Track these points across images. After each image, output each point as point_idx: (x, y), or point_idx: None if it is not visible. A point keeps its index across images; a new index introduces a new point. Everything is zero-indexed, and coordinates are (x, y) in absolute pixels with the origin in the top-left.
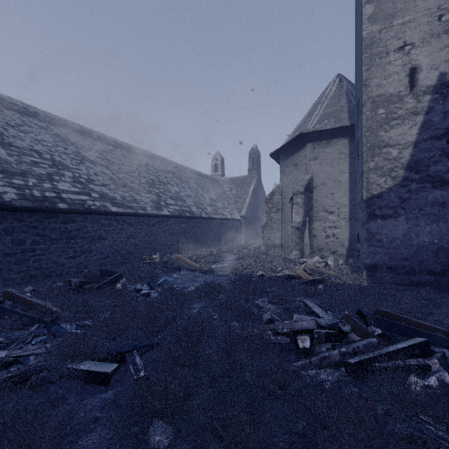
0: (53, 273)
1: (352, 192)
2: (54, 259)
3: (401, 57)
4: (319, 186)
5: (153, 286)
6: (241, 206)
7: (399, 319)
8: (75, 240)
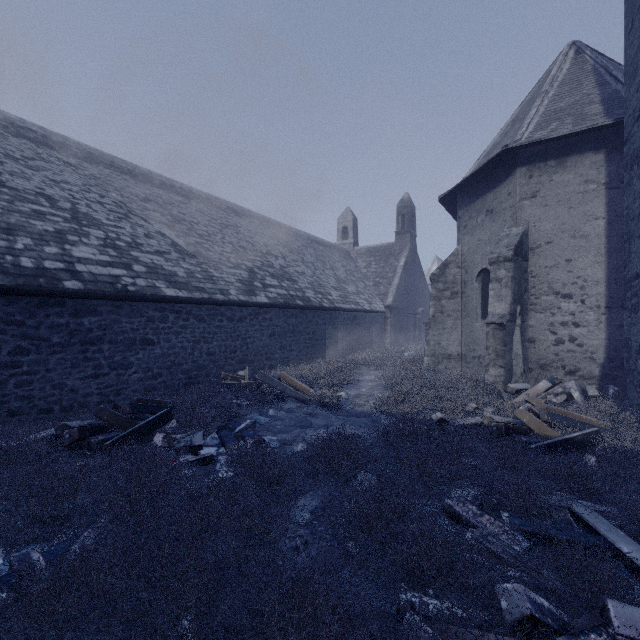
0: (55, 406)
1: (613, 256)
2: (57, 380)
3: None
4: (541, 246)
5: (226, 439)
6: (385, 290)
7: None
8: (98, 347)
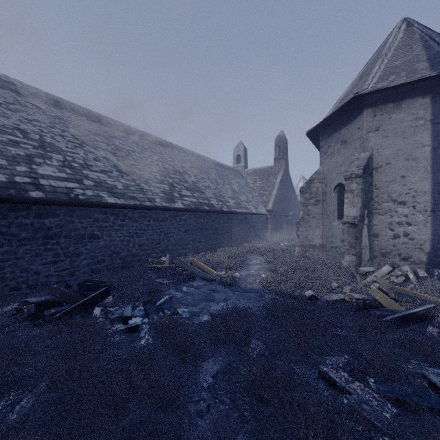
0: (23, 285)
1: (437, 173)
2: (24, 265)
3: None
4: (382, 166)
5: (149, 311)
6: (267, 199)
7: None
8: (56, 240)
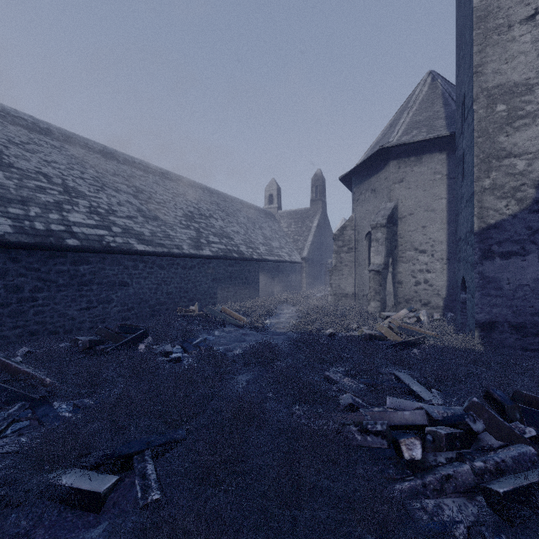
0: (60, 330)
1: (451, 224)
2: (61, 310)
3: (531, 30)
4: (406, 216)
5: (188, 348)
6: (302, 246)
7: None
8: (89, 287)
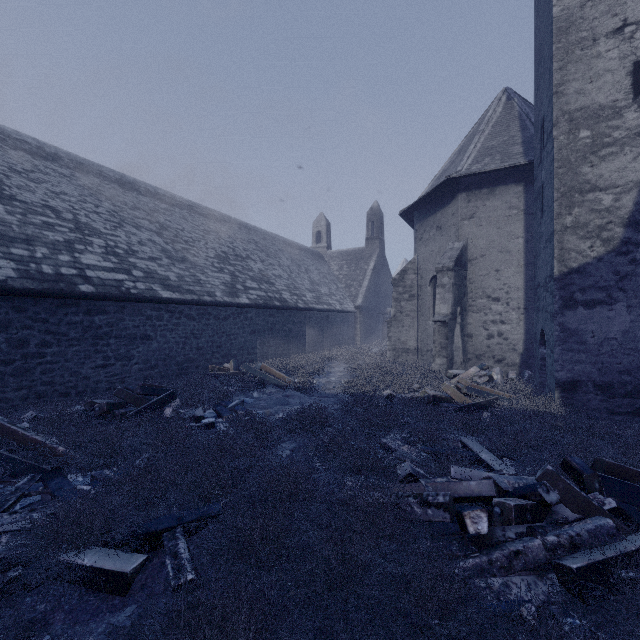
0: (72, 391)
1: (529, 268)
2: (73, 369)
3: (618, 44)
4: (477, 258)
5: (222, 412)
6: (356, 292)
7: (639, 479)
8: (106, 341)
